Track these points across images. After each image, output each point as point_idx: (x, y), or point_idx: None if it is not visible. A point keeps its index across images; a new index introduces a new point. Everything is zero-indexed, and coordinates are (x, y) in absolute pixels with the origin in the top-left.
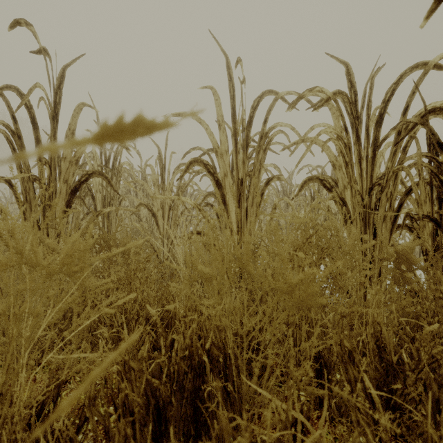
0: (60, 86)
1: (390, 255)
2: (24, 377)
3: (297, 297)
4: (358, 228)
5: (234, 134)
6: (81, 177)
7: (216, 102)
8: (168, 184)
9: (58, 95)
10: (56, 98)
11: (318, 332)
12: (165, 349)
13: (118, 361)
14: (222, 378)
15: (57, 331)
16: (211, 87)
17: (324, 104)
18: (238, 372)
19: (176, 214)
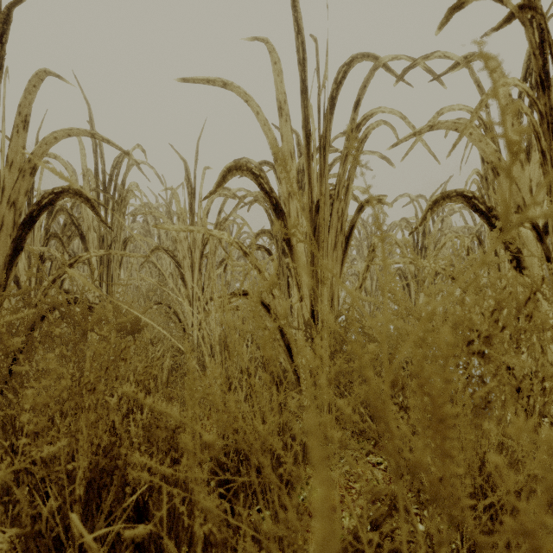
0: (2, 37)
1: None
2: None
3: None
4: None
5: (305, 125)
6: (41, 198)
7: (274, 67)
8: (199, 217)
9: None
10: None
11: None
12: None
13: None
14: None
15: None
16: (265, 41)
17: (502, 25)
18: None
19: (212, 263)
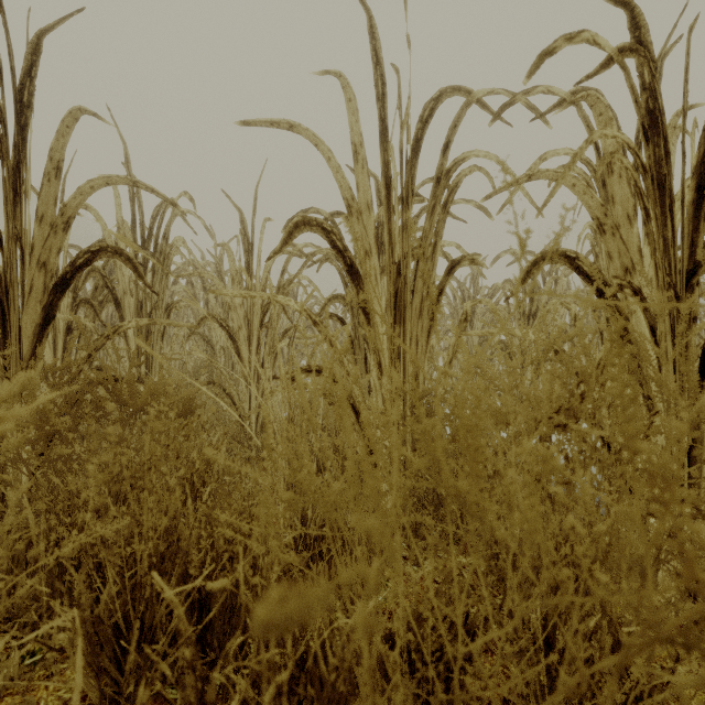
0: (31, 70)
1: None
2: None
3: None
4: None
5: (385, 172)
6: (76, 257)
7: (348, 104)
8: (258, 279)
9: (27, 88)
10: (22, 95)
11: None
12: None
13: None
14: None
15: None
16: (338, 74)
17: (599, 71)
18: None
19: (273, 335)
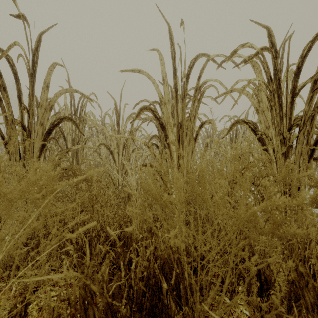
0: (37, 48)
1: (317, 182)
2: (2, 287)
3: (261, 226)
4: (293, 158)
5: (175, 87)
6: (54, 121)
7: (161, 61)
8: (122, 128)
9: (36, 55)
10: (34, 58)
11: (291, 265)
12: (124, 268)
13: (79, 286)
14: (176, 294)
15: (27, 250)
16: (157, 50)
17: (253, 57)
18: (190, 289)
19: (128, 151)
